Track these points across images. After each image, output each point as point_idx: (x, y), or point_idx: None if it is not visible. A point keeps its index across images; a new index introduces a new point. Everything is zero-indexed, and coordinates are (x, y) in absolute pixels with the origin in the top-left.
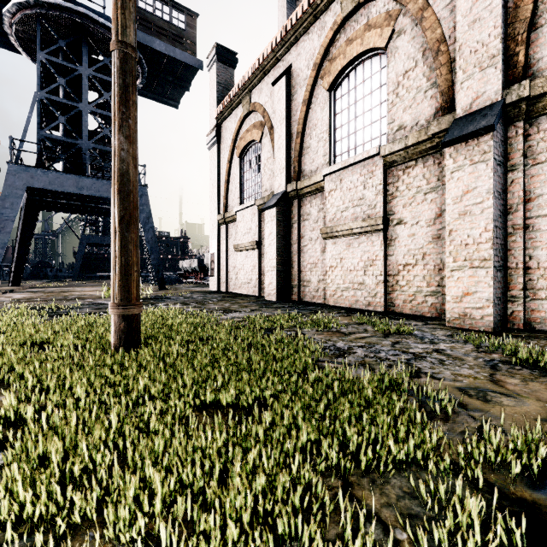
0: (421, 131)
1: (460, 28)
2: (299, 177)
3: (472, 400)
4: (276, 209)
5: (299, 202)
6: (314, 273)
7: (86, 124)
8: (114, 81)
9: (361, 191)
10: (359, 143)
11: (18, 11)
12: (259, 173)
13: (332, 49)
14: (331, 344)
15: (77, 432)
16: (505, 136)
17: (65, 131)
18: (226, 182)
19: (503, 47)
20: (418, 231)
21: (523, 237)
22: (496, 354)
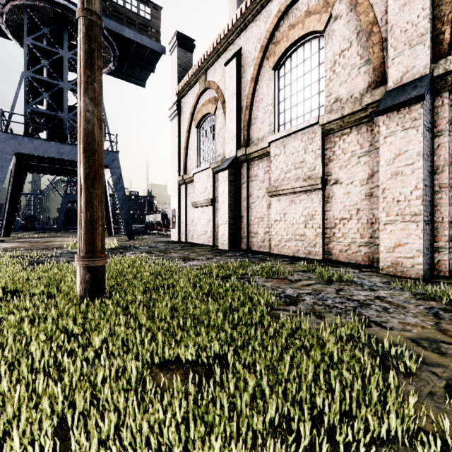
0: (356, 102)
1: (391, 11)
2: (248, 144)
3: (428, 353)
4: (228, 171)
5: (248, 165)
6: (260, 226)
7: (66, 99)
8: (79, 46)
9: (302, 155)
10: (300, 114)
11: (7, 2)
12: (213, 141)
13: (277, 34)
14: (281, 292)
15: (24, 401)
16: (432, 105)
17: (48, 105)
18: (186, 149)
19: (431, 26)
20: (352, 189)
21: (448, 194)
22: (433, 301)
